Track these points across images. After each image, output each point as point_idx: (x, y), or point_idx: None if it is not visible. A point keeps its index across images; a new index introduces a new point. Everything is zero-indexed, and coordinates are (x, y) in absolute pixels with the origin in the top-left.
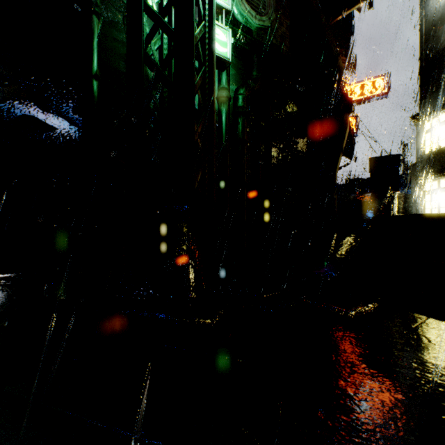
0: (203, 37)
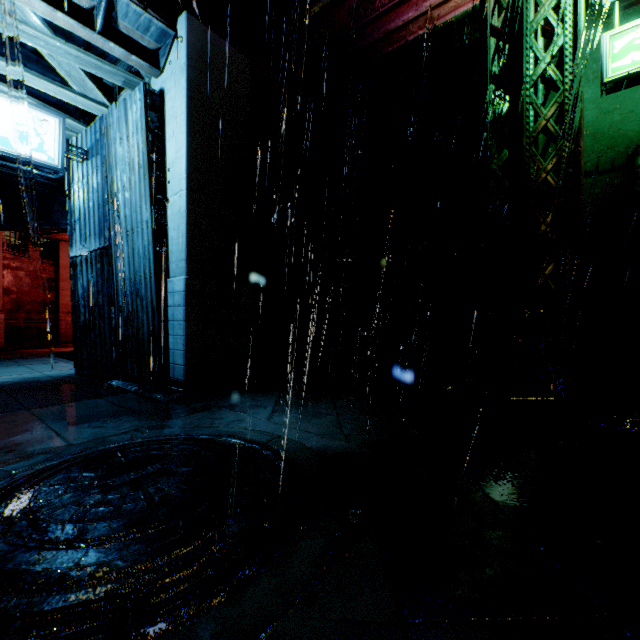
0: (561, 106)
